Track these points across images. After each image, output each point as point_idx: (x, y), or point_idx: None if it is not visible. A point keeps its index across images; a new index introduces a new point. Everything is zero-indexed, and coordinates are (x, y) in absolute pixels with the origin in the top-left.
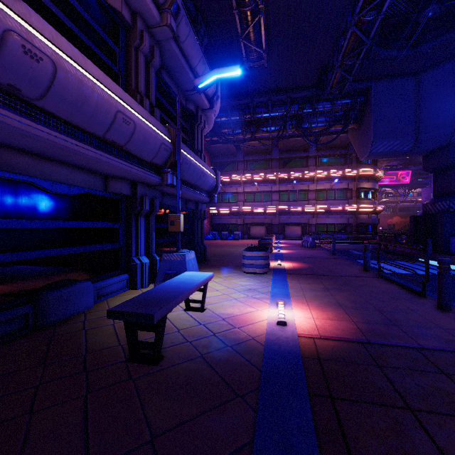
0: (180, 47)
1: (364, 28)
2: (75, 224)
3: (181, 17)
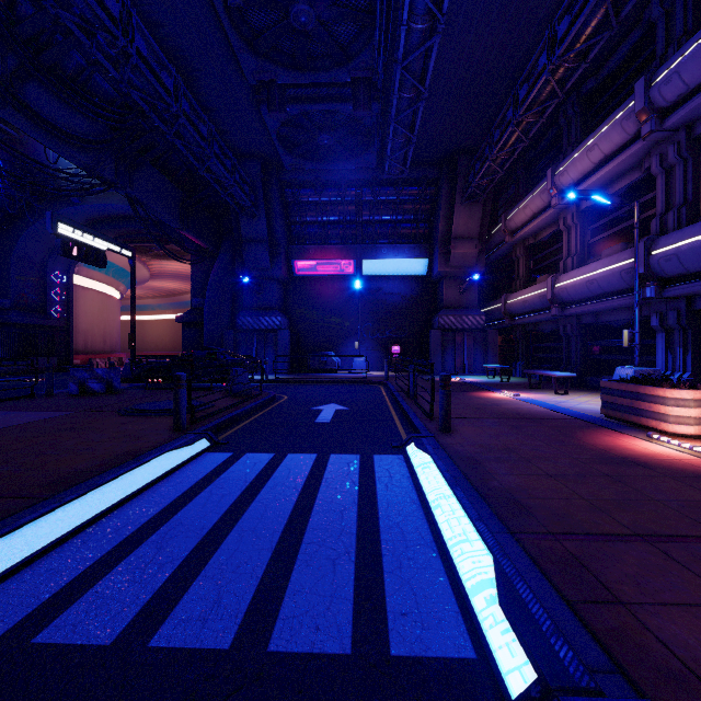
0: (699, 85)
1: None
2: None
3: (659, 94)
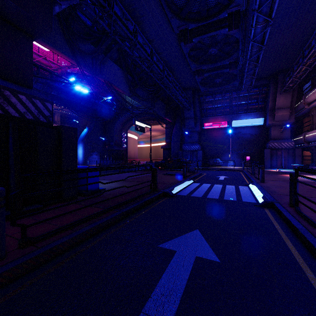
0: None
1: (262, 17)
2: None
3: None
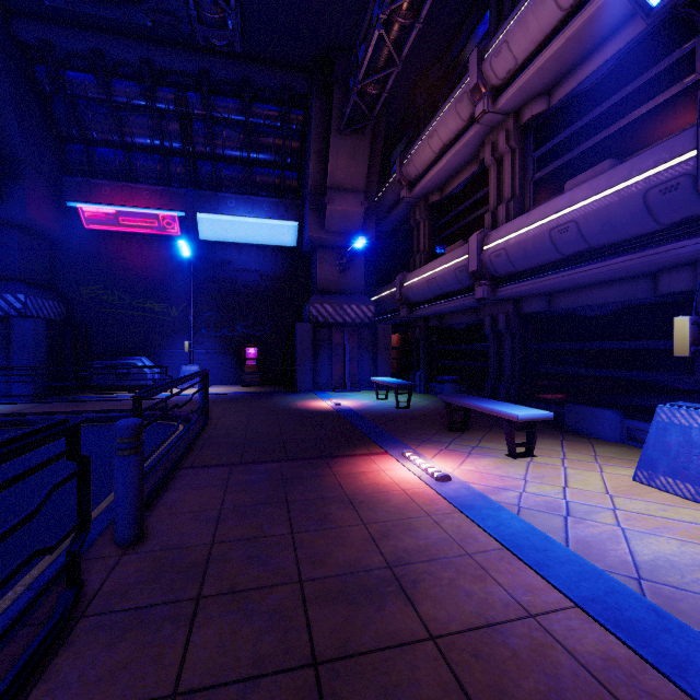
0: None
1: None
2: (613, 344)
3: None
